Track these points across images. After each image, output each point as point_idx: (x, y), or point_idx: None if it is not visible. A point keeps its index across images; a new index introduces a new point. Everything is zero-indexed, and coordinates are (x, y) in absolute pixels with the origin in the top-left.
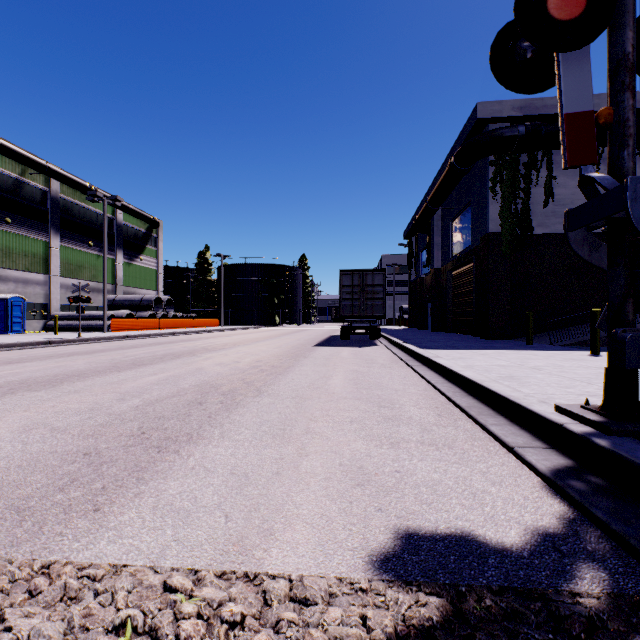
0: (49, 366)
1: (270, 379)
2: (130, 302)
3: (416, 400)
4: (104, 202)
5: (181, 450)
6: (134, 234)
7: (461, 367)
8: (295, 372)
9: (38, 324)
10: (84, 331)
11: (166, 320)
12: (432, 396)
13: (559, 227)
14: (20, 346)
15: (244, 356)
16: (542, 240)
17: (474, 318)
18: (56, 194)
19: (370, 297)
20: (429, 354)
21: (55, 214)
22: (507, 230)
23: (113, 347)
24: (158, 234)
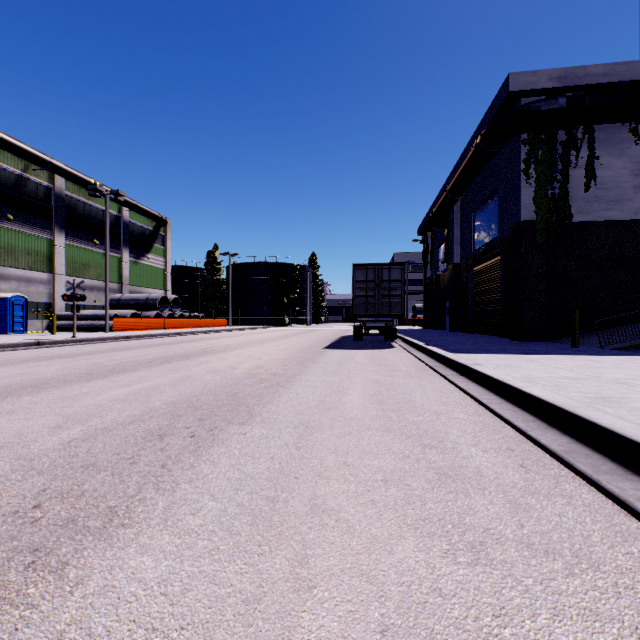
0: (13, 373)
1: (268, 394)
2: (136, 301)
3: (473, 433)
4: (106, 197)
5: (72, 562)
6: (141, 232)
7: (520, 381)
8: (301, 383)
9: (41, 324)
10: (87, 331)
11: (171, 320)
12: (493, 426)
13: (602, 214)
14: (5, 347)
15: (244, 360)
16: (582, 229)
17: (501, 317)
18: (60, 191)
19: (386, 294)
20: (465, 360)
21: (59, 211)
22: (543, 217)
23: (105, 349)
24: (166, 232)
